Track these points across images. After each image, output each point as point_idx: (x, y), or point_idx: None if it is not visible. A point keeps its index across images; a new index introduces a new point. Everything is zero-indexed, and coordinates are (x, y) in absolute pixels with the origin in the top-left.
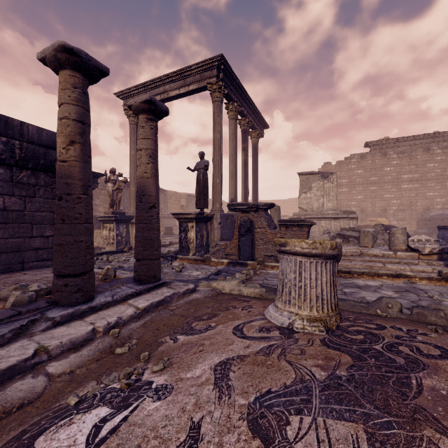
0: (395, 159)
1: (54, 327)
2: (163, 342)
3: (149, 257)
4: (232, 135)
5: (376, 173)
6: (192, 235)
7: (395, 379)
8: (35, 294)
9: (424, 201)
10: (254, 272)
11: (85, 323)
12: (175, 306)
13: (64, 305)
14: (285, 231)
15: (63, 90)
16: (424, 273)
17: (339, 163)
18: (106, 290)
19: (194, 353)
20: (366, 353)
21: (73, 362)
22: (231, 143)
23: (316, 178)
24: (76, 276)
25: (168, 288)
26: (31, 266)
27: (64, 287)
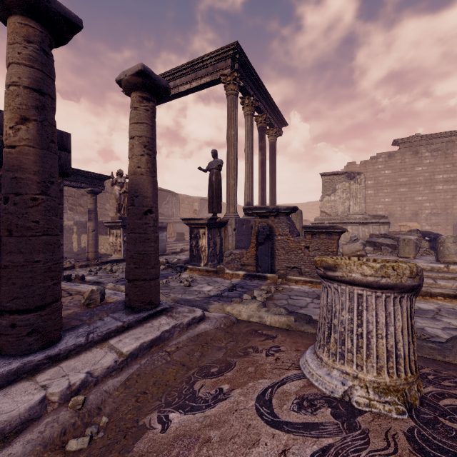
0: (428, 157)
1: None
2: (145, 428)
3: (143, 277)
4: (247, 132)
5: (406, 174)
6: (203, 243)
7: None
8: None
9: None
10: (275, 288)
11: (33, 386)
12: (175, 345)
13: (9, 355)
14: (310, 239)
15: (11, 45)
16: None
17: (364, 163)
18: (83, 323)
19: None
20: None
21: None
22: (247, 142)
23: (341, 178)
24: (30, 312)
25: (168, 318)
26: None
27: (10, 328)
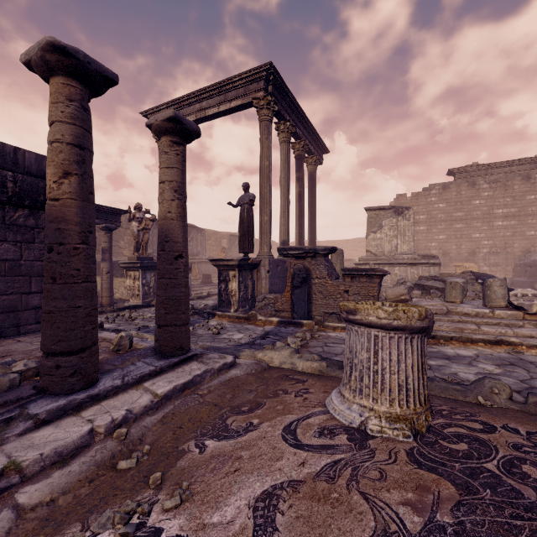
0: (487, 190)
1: (38, 427)
2: (185, 451)
3: (174, 322)
4: (283, 162)
5: (462, 208)
6: (233, 286)
7: (529, 532)
8: (19, 376)
9: (523, 242)
10: (311, 336)
11: (80, 420)
12: (207, 389)
13: (54, 394)
14: (350, 282)
15: (54, 104)
16: (532, 338)
17: (415, 195)
18: (116, 368)
19: (227, 473)
20: (476, 479)
21: (56, 484)
22: (282, 172)
23: (388, 214)
24: (72, 354)
25: (198, 363)
26: (28, 329)
27: (55, 369)
